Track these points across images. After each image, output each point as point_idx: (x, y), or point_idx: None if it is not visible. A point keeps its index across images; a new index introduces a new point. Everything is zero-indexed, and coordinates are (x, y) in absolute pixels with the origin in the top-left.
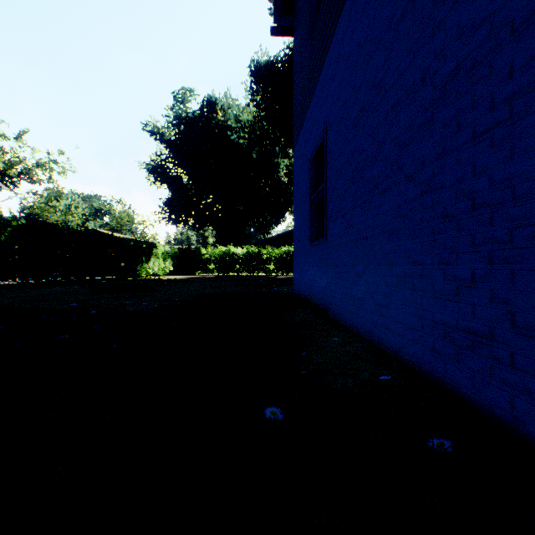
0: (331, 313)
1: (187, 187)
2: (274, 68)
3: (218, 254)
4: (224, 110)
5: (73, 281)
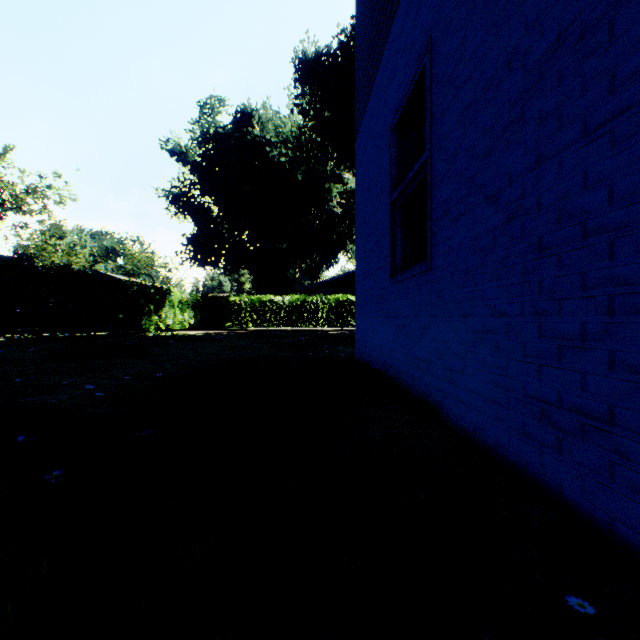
0: (447, 415)
1: (217, 220)
2: (325, 62)
3: (253, 303)
4: (262, 124)
5: (50, 338)
